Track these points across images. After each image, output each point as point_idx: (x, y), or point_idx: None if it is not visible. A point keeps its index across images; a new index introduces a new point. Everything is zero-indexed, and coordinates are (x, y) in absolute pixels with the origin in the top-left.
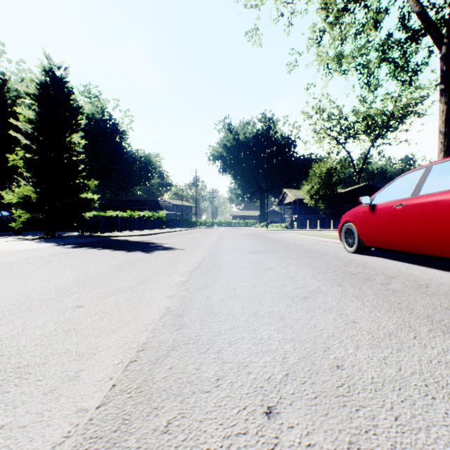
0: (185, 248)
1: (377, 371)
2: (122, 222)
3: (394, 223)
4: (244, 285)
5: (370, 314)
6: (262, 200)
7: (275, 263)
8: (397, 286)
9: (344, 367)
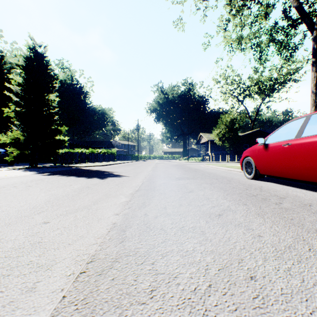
0: (129, 175)
1: (285, 282)
2: (85, 156)
3: (283, 158)
4: (172, 205)
5: (271, 229)
6: (185, 141)
7: (195, 187)
8: (288, 205)
9: (256, 278)
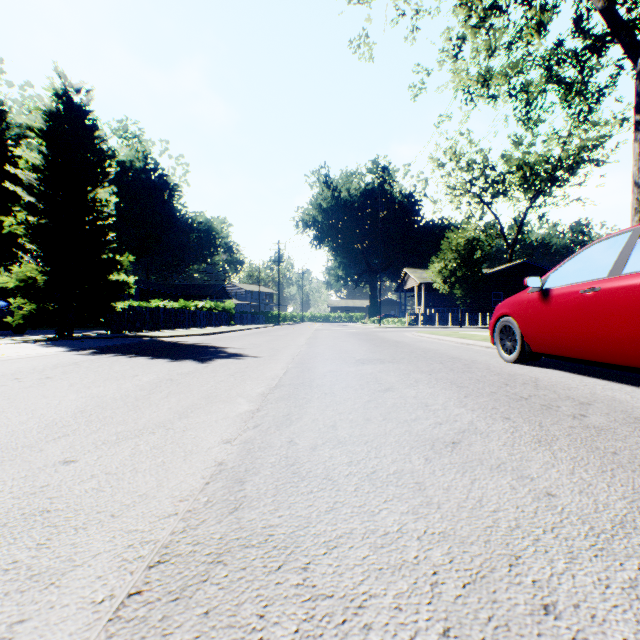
0: (260, 355)
1: (631, 622)
2: (171, 316)
3: (581, 318)
4: (350, 419)
5: (573, 477)
6: (373, 285)
7: (398, 379)
8: (600, 420)
9: (559, 610)
